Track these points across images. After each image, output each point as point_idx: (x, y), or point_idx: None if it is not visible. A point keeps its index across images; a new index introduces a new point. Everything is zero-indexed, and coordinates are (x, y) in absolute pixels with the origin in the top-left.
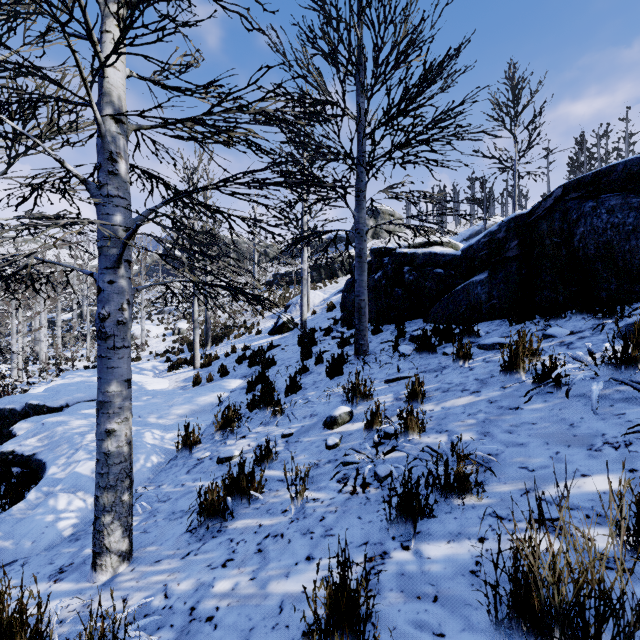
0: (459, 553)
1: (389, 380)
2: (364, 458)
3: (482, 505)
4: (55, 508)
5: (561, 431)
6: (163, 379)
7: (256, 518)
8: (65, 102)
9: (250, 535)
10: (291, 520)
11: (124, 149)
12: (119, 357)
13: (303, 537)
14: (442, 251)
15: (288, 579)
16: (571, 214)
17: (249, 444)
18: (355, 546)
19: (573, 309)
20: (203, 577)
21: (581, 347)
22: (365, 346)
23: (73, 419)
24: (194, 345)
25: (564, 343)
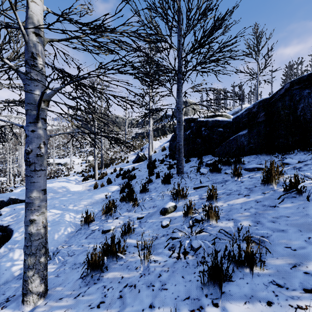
0: None
1: (196, 187)
2: (184, 235)
3: (264, 274)
4: (12, 258)
5: (308, 222)
6: (79, 185)
7: (120, 271)
8: (10, 27)
9: (116, 284)
10: (140, 275)
11: (41, 52)
12: (38, 176)
13: (147, 289)
14: (222, 119)
15: None
16: (295, 97)
17: (119, 222)
18: (181, 300)
19: (298, 149)
20: None
21: (307, 170)
22: (182, 169)
23: None
24: (95, 168)
25: (296, 167)
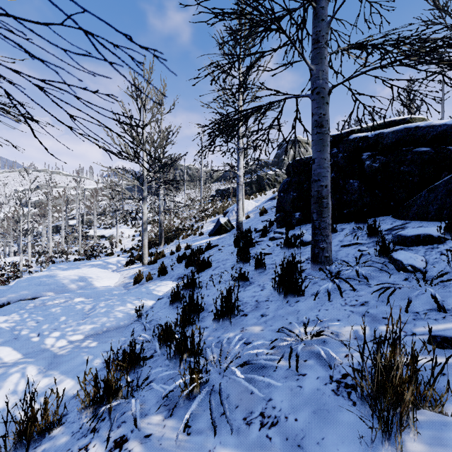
0: None
1: (447, 340)
2: None
3: None
4: None
5: None
6: (116, 274)
7: None
8: None
9: None
10: None
11: None
12: None
13: None
14: (427, 123)
15: None
16: None
17: None
18: None
19: None
20: None
21: None
22: (328, 251)
23: None
24: (143, 244)
25: None
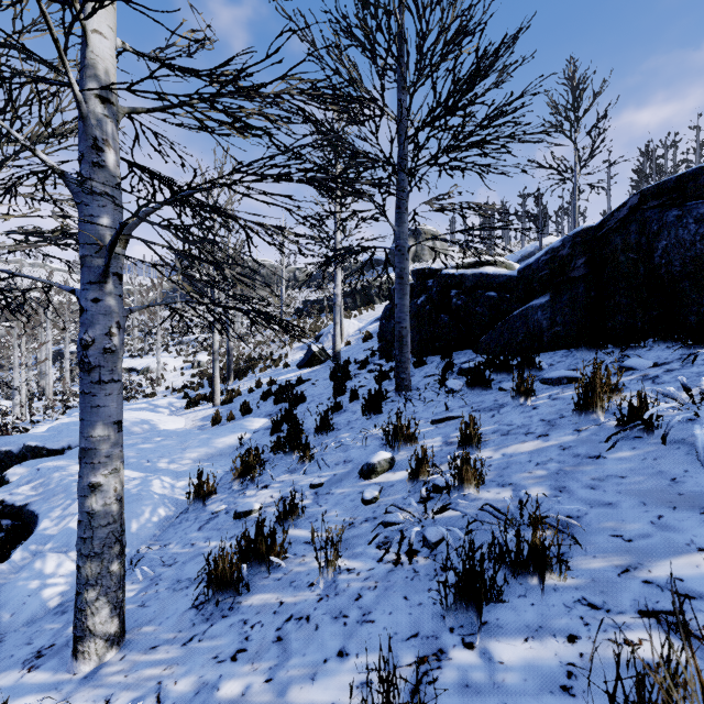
0: (543, 657)
1: (436, 420)
2: (409, 517)
3: (567, 587)
4: (42, 572)
5: (661, 488)
6: (179, 417)
7: (276, 592)
8: (44, 82)
9: (268, 616)
10: (319, 597)
11: (113, 136)
12: (106, 393)
13: (334, 622)
14: (495, 271)
15: (314, 684)
16: (650, 225)
17: (272, 495)
18: (401, 639)
19: (655, 337)
20: (207, 674)
21: (670, 382)
22: (407, 380)
23: (73, 464)
24: (214, 379)
25: (648, 377)
